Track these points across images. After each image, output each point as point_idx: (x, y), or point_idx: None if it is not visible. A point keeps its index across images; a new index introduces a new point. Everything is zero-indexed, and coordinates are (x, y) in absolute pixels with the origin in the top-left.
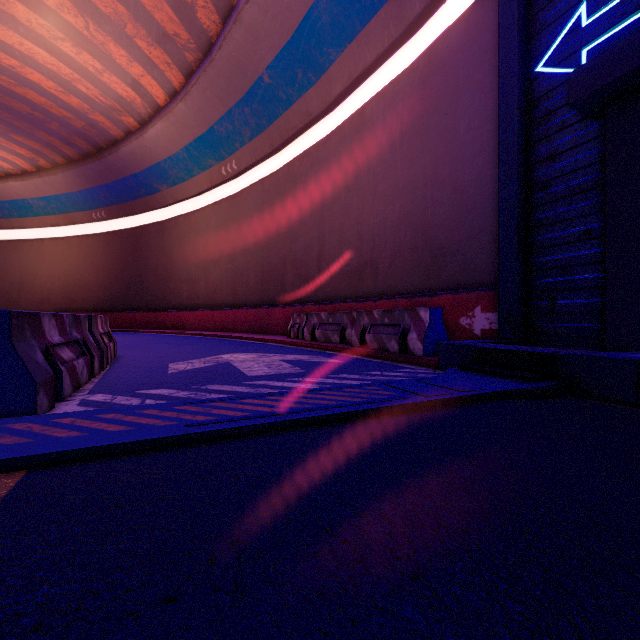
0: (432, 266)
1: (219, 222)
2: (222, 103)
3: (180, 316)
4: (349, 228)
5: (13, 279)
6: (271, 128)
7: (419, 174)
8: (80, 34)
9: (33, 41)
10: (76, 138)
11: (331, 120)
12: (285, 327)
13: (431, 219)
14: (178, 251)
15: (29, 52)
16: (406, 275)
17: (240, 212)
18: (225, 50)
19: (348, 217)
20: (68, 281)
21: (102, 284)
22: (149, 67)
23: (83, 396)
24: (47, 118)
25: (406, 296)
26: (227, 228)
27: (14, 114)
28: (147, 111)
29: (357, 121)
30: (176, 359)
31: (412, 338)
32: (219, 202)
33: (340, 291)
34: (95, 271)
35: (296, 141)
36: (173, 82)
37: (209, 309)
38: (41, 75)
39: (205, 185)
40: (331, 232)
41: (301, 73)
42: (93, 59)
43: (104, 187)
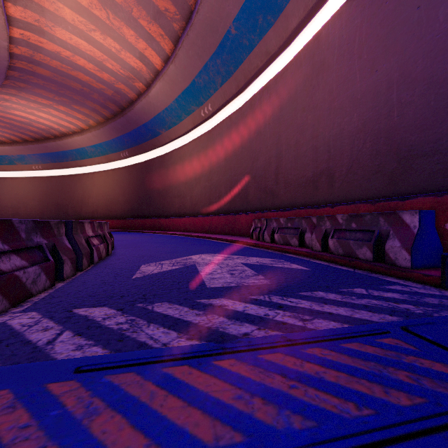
0: (399, 169)
1: (199, 152)
2: (200, 59)
3: (173, 221)
4: (304, 144)
5: (78, 198)
6: (237, 72)
7: (382, 79)
8: (104, 24)
9: (77, 35)
10: (109, 103)
11: (287, 55)
12: (248, 230)
13: (397, 121)
14: (172, 175)
15: (76, 44)
16: (365, 181)
17: (214, 143)
18: (201, 13)
19: (303, 134)
20: (107, 199)
21: (126, 200)
22: (149, 41)
23: (12, 315)
24: (91, 91)
25: (369, 201)
26: (205, 156)
27: (73, 91)
28: (150, 76)
29: (312, 47)
30: (152, 259)
31: (393, 246)
32: (199, 137)
33: (296, 199)
34: (122, 192)
35: (257, 80)
36: (166, 50)
37: (192, 216)
38: (84, 60)
39: (190, 126)
40: (287, 149)
41: (261, 18)
42: (114, 42)
43: (127, 135)
